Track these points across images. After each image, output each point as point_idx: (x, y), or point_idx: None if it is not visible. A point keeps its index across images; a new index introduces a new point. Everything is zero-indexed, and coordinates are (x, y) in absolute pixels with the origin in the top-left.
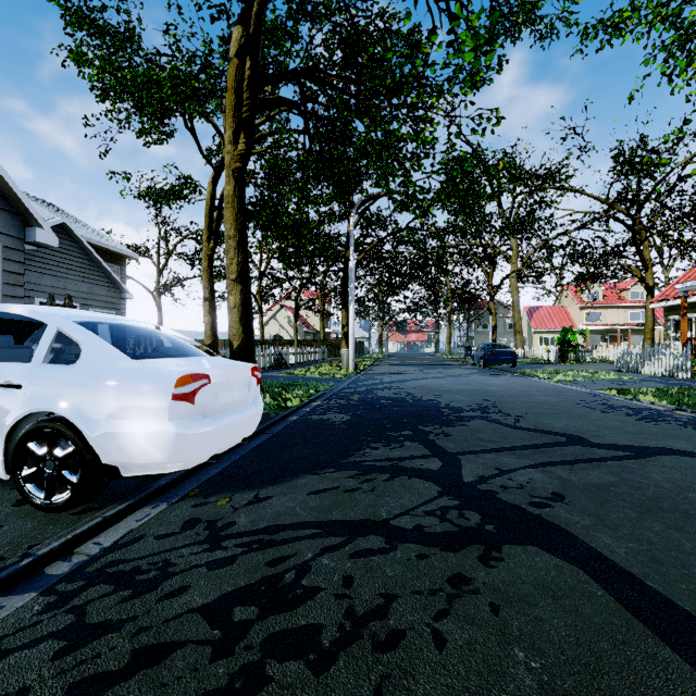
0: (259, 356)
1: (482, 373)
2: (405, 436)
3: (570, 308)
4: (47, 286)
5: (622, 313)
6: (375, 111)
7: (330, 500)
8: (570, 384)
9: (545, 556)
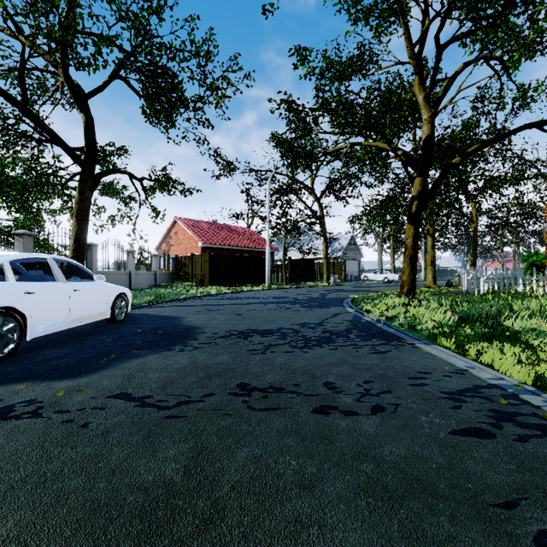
0: None
1: None
2: None
3: None
4: None
5: None
6: None
7: None
8: None
9: None
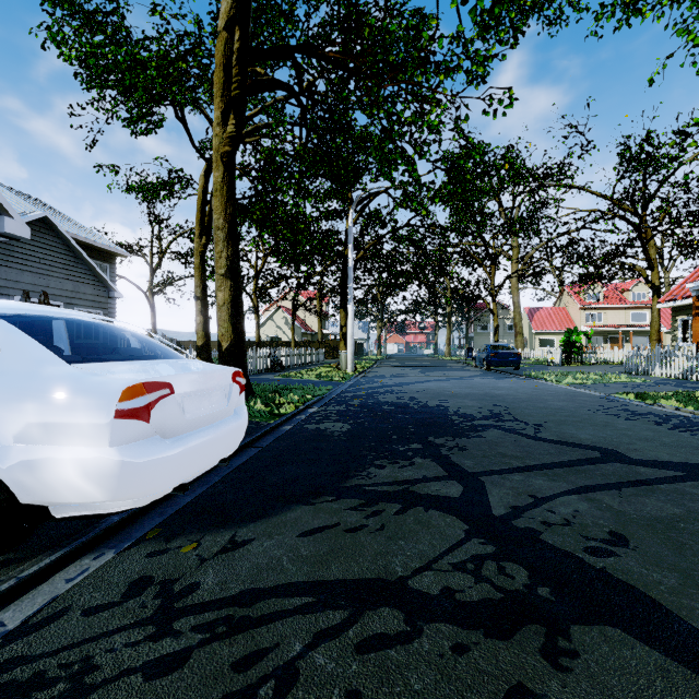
0: (253, 357)
1: (486, 375)
2: (414, 451)
3: (571, 309)
4: (27, 284)
5: (623, 314)
6: (377, 90)
7: (327, 546)
8: (581, 387)
9: (636, 647)
